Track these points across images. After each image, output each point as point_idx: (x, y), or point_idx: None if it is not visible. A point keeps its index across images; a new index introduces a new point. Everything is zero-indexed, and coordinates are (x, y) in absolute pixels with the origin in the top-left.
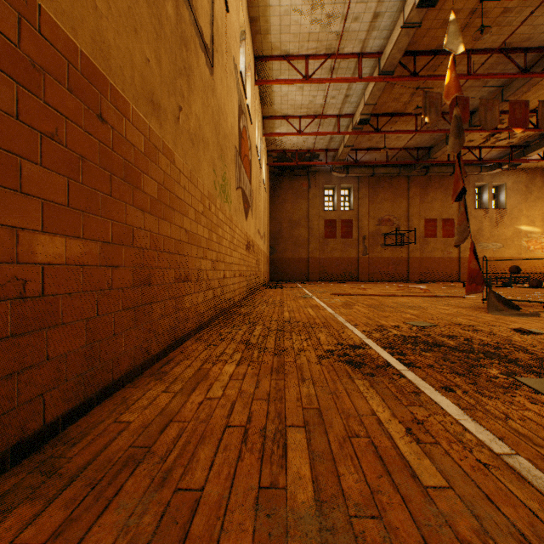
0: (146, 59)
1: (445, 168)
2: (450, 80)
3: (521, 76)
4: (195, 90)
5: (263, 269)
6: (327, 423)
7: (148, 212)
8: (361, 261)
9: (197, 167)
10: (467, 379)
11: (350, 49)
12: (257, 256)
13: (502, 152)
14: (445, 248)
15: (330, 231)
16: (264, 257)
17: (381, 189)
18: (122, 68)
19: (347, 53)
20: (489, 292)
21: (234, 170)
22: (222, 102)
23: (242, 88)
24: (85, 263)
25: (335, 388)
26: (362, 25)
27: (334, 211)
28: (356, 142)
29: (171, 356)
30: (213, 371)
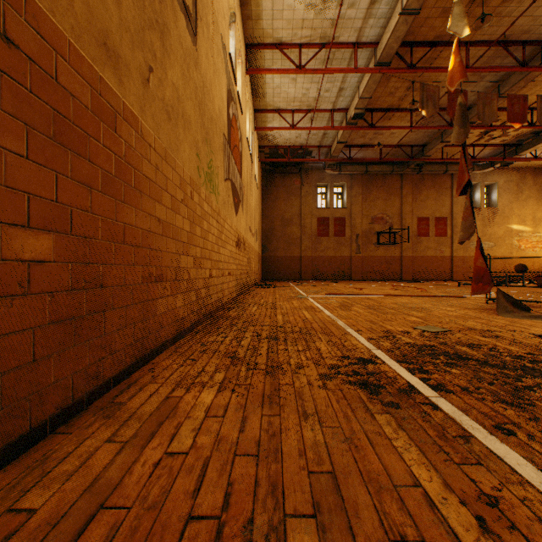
0: None
1: (438, 167)
2: (455, 65)
3: (519, 70)
4: (173, 54)
5: (255, 267)
6: (350, 507)
7: (98, 189)
8: (354, 260)
9: (175, 145)
10: (521, 411)
11: (345, 38)
12: (249, 254)
13: (495, 151)
14: (438, 247)
15: (323, 229)
16: (256, 255)
17: (374, 187)
18: None
19: (342, 42)
20: (497, 293)
21: (222, 159)
22: (207, 80)
23: (232, 73)
24: None
25: (350, 429)
26: (358, 11)
27: (327, 209)
28: (350, 138)
29: (134, 377)
30: (185, 401)
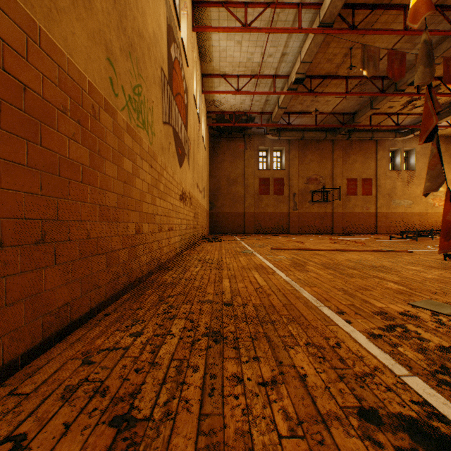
0: None
1: (365, 133)
2: None
3: None
4: None
5: (203, 222)
6: None
7: None
8: (292, 215)
9: (40, 2)
10: None
11: None
12: (196, 209)
13: (415, 119)
14: (364, 204)
15: (264, 189)
16: (204, 211)
17: (309, 151)
18: None
19: (286, 2)
20: None
21: (159, 96)
22: None
23: (174, 12)
24: None
25: None
26: None
27: (267, 170)
28: (289, 105)
29: None
30: None
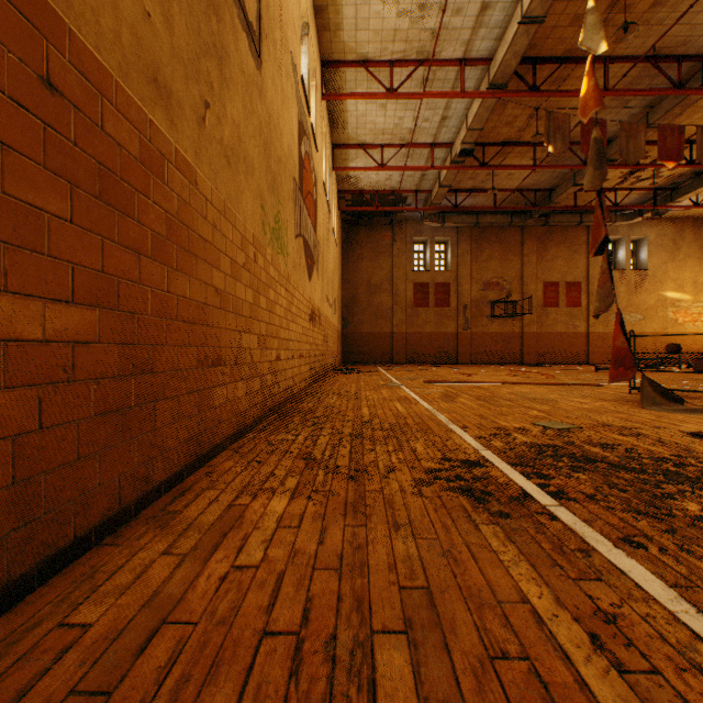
0: (144, 10)
1: (570, 217)
2: (588, 90)
3: (674, 93)
4: (233, 84)
5: (333, 347)
6: (446, 624)
7: (148, 255)
8: (461, 337)
9: (235, 197)
10: (656, 522)
11: (449, 54)
12: (325, 330)
13: (644, 196)
14: (570, 321)
15: (420, 298)
16: (335, 331)
17: (487, 243)
18: (96, 11)
19: (445, 58)
20: (642, 380)
21: (292, 210)
22: (274, 111)
23: (304, 100)
24: (11, 335)
25: (449, 542)
26: (466, 19)
27: (426, 271)
28: (455, 181)
29: (189, 482)
30: (252, 509)
